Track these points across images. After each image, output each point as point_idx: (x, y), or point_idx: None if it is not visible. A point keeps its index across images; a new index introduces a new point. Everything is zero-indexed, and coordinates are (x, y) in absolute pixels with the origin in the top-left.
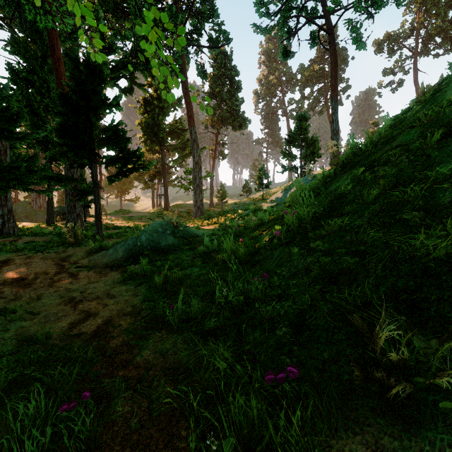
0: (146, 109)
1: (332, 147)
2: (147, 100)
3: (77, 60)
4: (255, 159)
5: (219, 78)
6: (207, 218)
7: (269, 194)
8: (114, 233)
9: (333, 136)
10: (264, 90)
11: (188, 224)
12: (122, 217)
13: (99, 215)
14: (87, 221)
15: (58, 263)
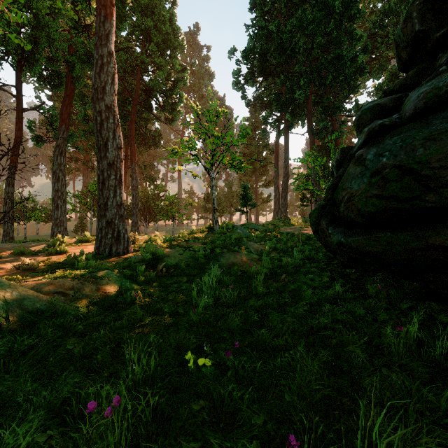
0: None
1: None
2: None
3: None
4: None
5: None
6: None
7: None
8: None
9: None
10: None
11: None
12: None
13: None
14: None
15: None
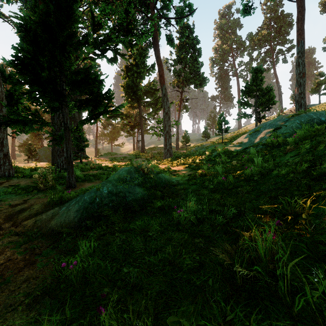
0: (127, 75)
1: (298, 90)
2: (128, 67)
3: None
4: (210, 112)
5: (184, 47)
6: (176, 159)
7: (226, 138)
8: (93, 174)
9: (299, 79)
10: (218, 57)
11: (160, 164)
12: (109, 158)
13: (70, 160)
14: (82, 161)
15: None
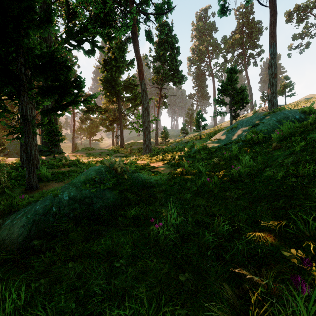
0: (106, 69)
1: (270, 90)
2: (106, 61)
3: None
4: (188, 109)
5: (163, 44)
6: (155, 155)
7: (203, 134)
8: (64, 172)
9: (272, 79)
10: (195, 57)
11: (139, 160)
12: (86, 154)
13: (30, 157)
14: (56, 157)
15: None
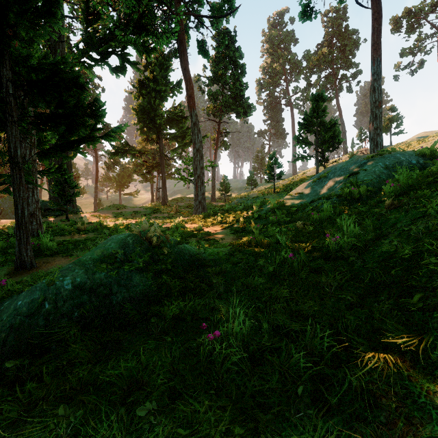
0: (142, 94)
1: (373, 124)
2: (142, 83)
3: None
4: (257, 151)
5: (222, 60)
6: (211, 215)
7: (278, 186)
8: (77, 241)
9: (375, 109)
10: (267, 79)
11: (188, 223)
12: (113, 213)
13: (21, 220)
14: (69, 218)
15: None
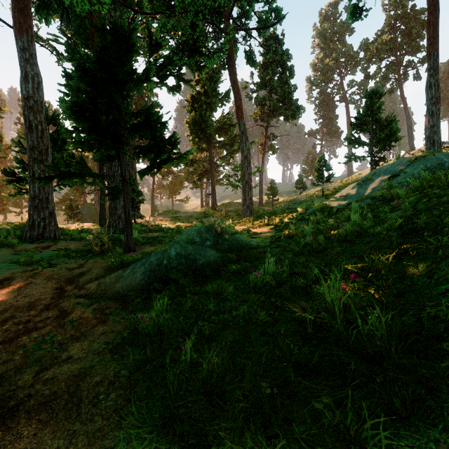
0: (194, 107)
1: (429, 122)
2: (194, 97)
3: (103, 30)
4: (308, 153)
5: (270, 65)
6: (258, 218)
7: (329, 189)
8: (153, 237)
9: (431, 106)
10: (318, 76)
11: (237, 225)
12: (170, 218)
13: (128, 218)
14: (136, 222)
15: (61, 286)
